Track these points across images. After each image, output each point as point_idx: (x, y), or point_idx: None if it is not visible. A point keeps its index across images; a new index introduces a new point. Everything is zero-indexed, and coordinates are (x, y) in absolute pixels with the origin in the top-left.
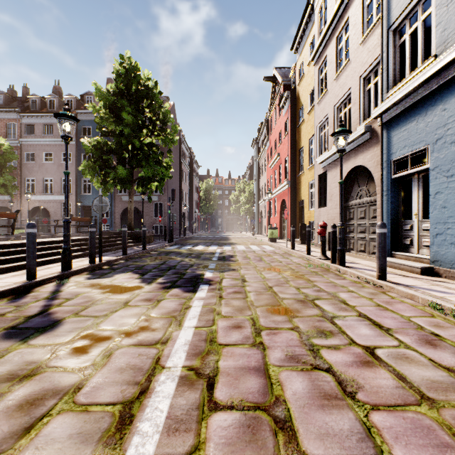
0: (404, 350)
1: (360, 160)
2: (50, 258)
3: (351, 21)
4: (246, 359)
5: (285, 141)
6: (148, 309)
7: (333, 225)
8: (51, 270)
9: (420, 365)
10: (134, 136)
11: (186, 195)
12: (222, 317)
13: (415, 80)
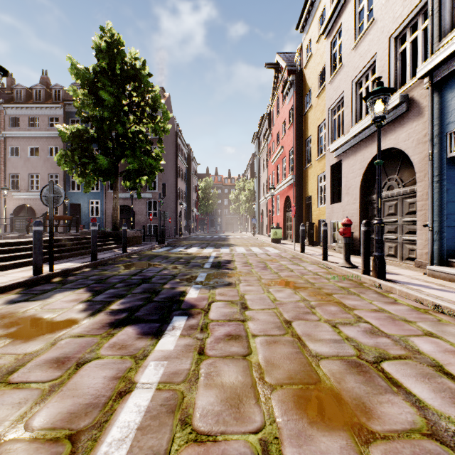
0: None
1: (391, 141)
2: None
3: None
4: None
5: (289, 131)
6: (36, 399)
7: (365, 221)
8: None
9: None
10: (117, 121)
11: (183, 193)
12: (192, 439)
13: None
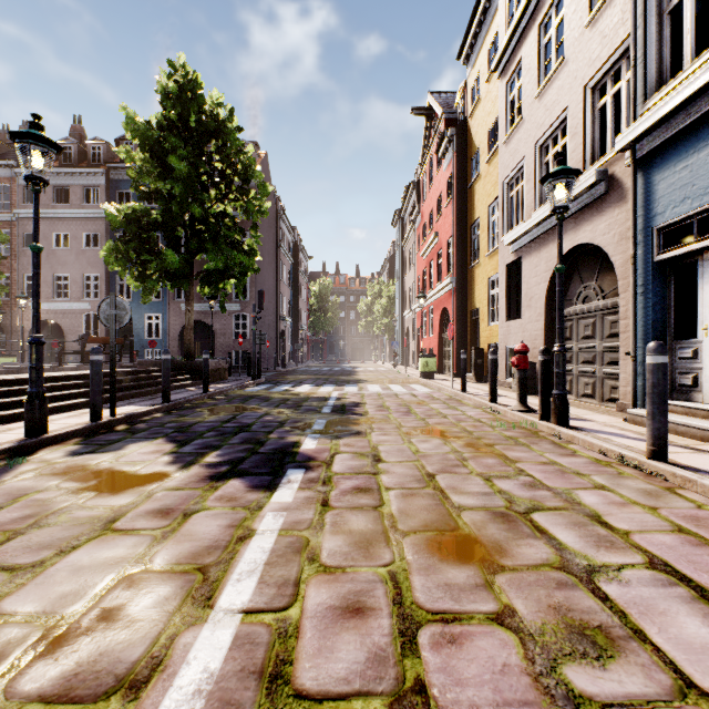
0: None
1: (586, 233)
2: (19, 410)
3: None
4: None
5: (447, 211)
6: (152, 543)
7: (543, 348)
8: (6, 435)
9: None
10: (193, 199)
11: (287, 302)
12: (321, 571)
13: None
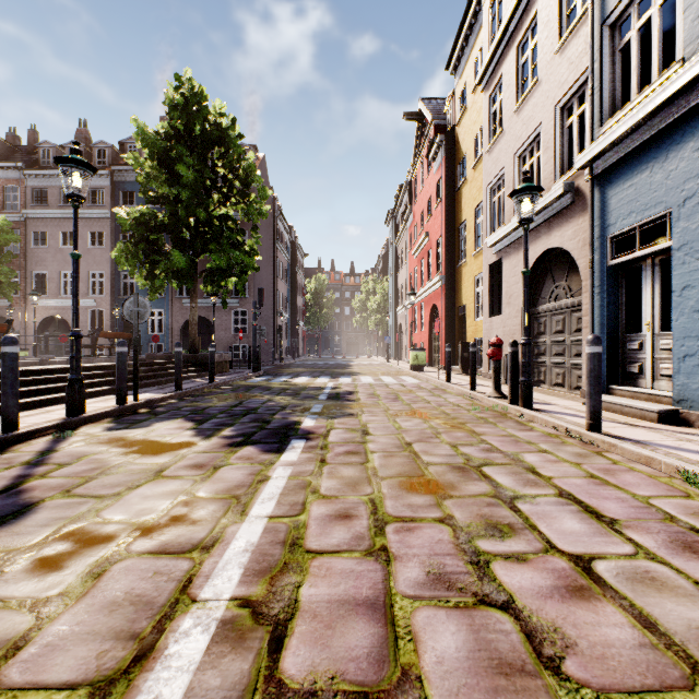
0: (647, 564)
1: (556, 238)
2: (54, 396)
3: (541, 17)
4: (352, 582)
5: (437, 212)
6: (195, 483)
7: (512, 341)
8: (50, 415)
9: (680, 594)
10: (198, 204)
11: (284, 298)
12: (321, 498)
13: (648, 102)
